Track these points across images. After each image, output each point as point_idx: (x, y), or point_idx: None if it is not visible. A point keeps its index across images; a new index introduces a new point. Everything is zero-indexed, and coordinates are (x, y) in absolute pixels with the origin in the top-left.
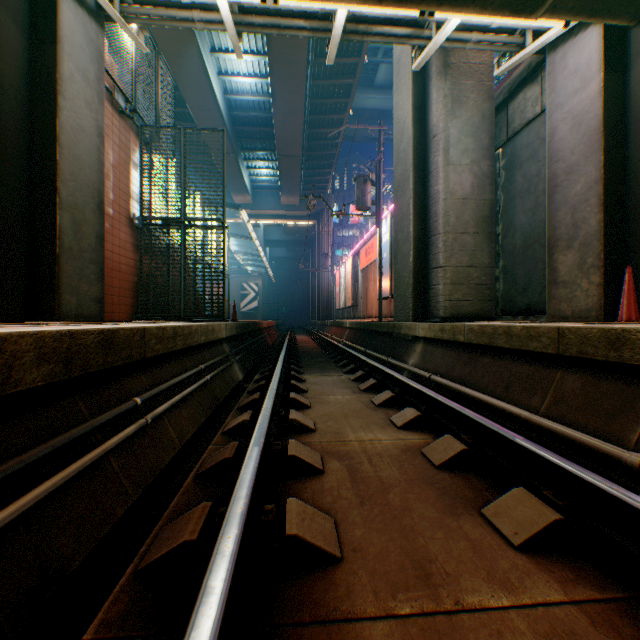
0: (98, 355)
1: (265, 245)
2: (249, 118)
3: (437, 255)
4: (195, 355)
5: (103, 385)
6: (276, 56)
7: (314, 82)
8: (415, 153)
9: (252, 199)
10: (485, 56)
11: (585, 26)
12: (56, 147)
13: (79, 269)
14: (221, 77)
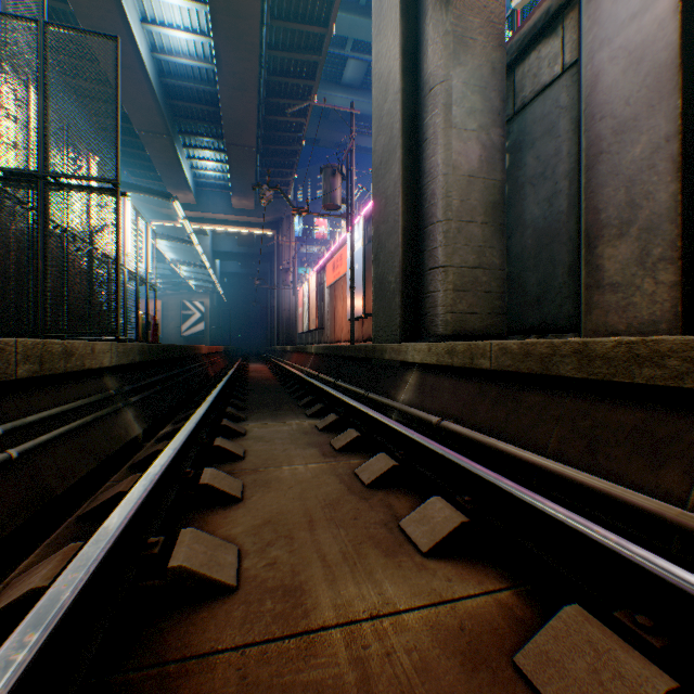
0: None
1: (214, 257)
2: (188, 90)
3: (436, 251)
4: None
5: None
6: (220, 3)
7: (271, 52)
8: (405, 113)
9: (196, 198)
10: None
11: None
12: None
13: None
14: (146, 25)
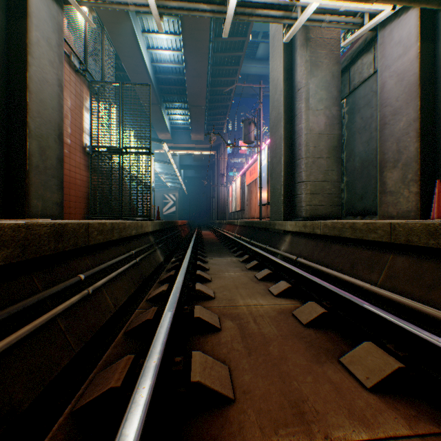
0: (50, 242)
1: (180, 168)
2: (169, 79)
3: (301, 173)
4: (128, 243)
5: (55, 265)
6: (187, 35)
7: (214, 54)
8: (285, 102)
9: (171, 136)
10: (334, 33)
11: (406, 10)
12: (26, 92)
13: (44, 181)
14: (149, 50)
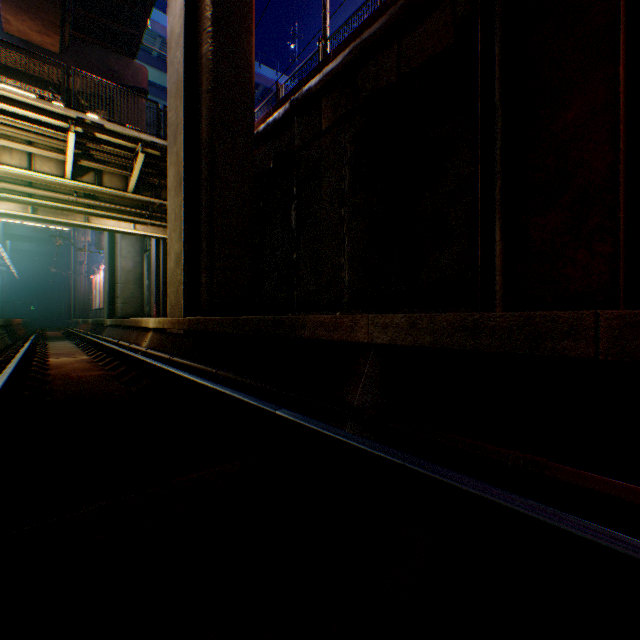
0: None
1: (6, 238)
2: None
3: (119, 292)
4: None
5: None
6: None
7: None
8: (111, 247)
9: None
10: None
11: None
12: None
13: None
14: None
